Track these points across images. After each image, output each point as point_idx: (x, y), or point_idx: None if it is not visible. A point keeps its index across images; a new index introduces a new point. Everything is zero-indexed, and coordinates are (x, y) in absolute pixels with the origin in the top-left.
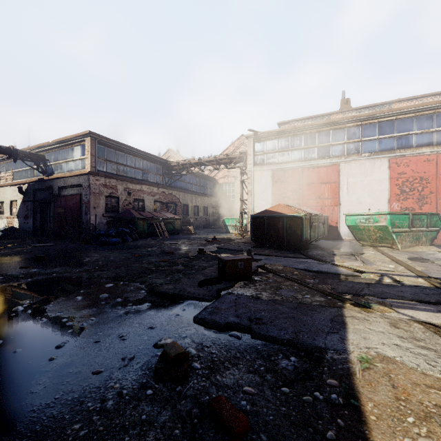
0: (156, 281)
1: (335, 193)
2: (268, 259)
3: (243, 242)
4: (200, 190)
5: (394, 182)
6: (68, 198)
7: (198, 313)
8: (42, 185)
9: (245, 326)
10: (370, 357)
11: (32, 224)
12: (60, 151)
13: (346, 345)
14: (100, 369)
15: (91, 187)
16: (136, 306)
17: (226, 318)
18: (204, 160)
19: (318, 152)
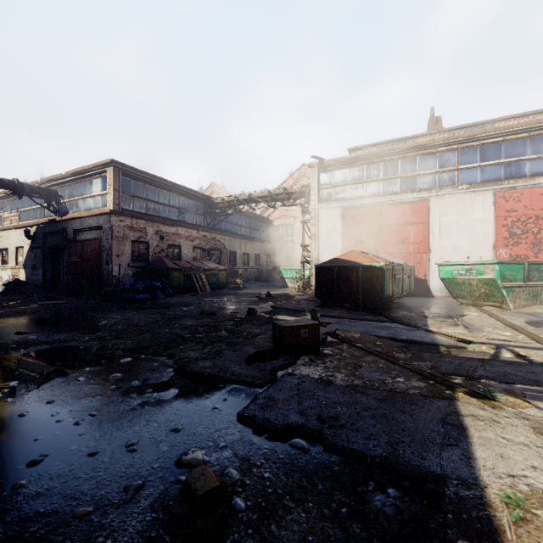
0: (189, 354)
1: (424, 236)
2: (339, 323)
3: (305, 300)
4: (251, 234)
5: (501, 223)
6: (85, 243)
7: (245, 406)
8: (53, 227)
9: (314, 432)
10: (521, 497)
11: (41, 277)
12: (76, 185)
13: (476, 470)
14: (88, 508)
15: (113, 229)
16: (158, 393)
17: (285, 417)
18: (255, 195)
19: (401, 184)
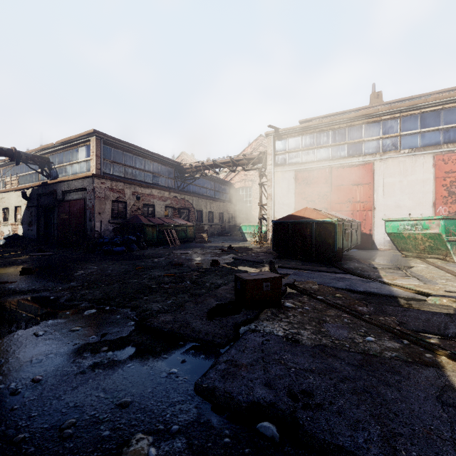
0: (152, 306)
1: (369, 196)
2: (297, 274)
3: (263, 252)
4: (215, 195)
5: (440, 183)
6: (72, 203)
7: (204, 374)
8: (46, 189)
9: (286, 414)
10: None
11: (35, 232)
12: (64, 152)
13: None
14: None
15: (95, 190)
16: (113, 352)
17: (250, 390)
18: (219, 161)
19: (348, 150)
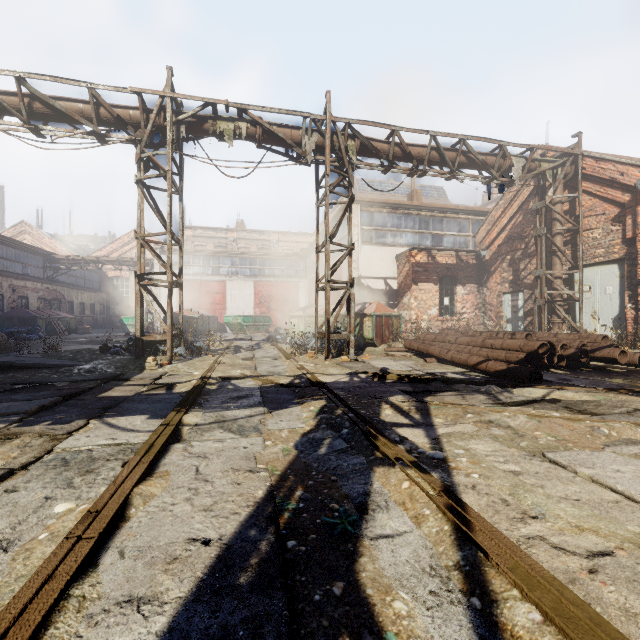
0: None
1: (224, 301)
2: None
3: None
4: (85, 284)
5: (257, 296)
6: None
7: None
8: None
9: None
10: None
11: None
12: None
13: None
14: None
15: None
16: None
17: None
18: (103, 259)
19: (212, 270)
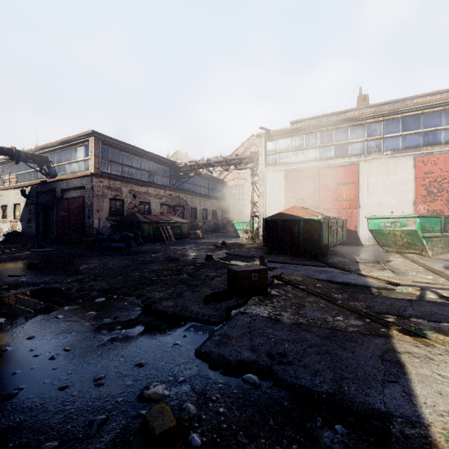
0: (154, 295)
1: (354, 194)
2: (284, 267)
3: (255, 248)
4: (209, 193)
5: (420, 183)
6: (71, 200)
7: (202, 343)
8: (45, 187)
9: (265, 367)
10: None
11: (34, 228)
12: (63, 152)
13: (418, 407)
14: (53, 443)
15: (94, 189)
16: (126, 329)
17: (238, 353)
18: (213, 161)
19: (335, 151)
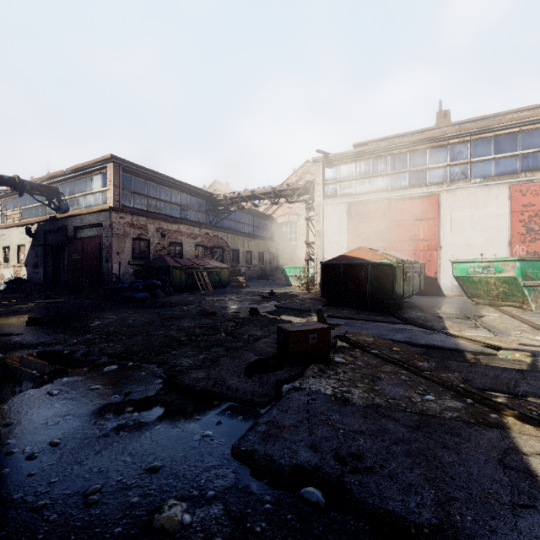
0: (181, 362)
1: (434, 233)
2: (349, 325)
3: (310, 299)
4: (254, 231)
5: (517, 218)
6: (85, 241)
7: (242, 436)
8: (54, 224)
9: (332, 478)
10: None
11: (42, 275)
12: (76, 181)
13: None
14: None
15: (113, 226)
16: (139, 412)
17: (293, 453)
18: (258, 192)
19: (409, 179)
